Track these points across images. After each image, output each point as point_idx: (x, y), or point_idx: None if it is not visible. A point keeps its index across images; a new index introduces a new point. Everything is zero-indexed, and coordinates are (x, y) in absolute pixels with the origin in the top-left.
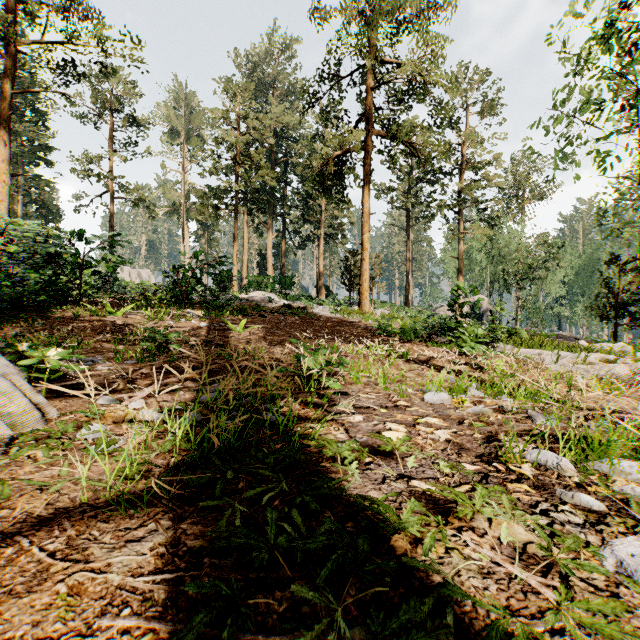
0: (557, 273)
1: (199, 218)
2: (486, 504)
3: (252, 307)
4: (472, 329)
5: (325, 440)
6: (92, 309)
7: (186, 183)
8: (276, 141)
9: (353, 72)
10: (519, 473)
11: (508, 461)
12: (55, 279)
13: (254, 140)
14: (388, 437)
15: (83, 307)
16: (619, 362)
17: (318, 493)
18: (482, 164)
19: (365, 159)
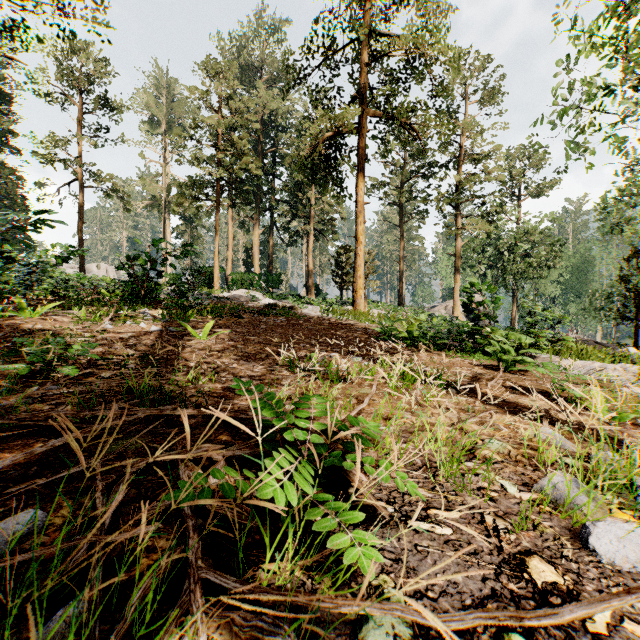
0: (552, 272)
1: (176, 208)
2: None
3: (229, 306)
4: (517, 336)
5: None
6: None
7: (167, 175)
8: (263, 130)
9: (346, 46)
10: None
11: None
12: None
13: (238, 125)
14: None
15: None
16: None
17: None
18: (479, 157)
19: (360, 142)
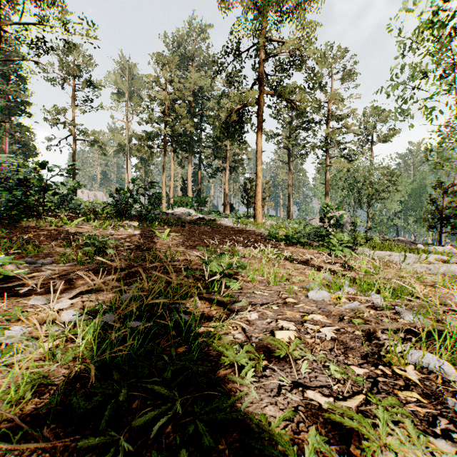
0: (396, 195)
1: (138, 154)
2: (387, 427)
3: (175, 219)
4: (340, 236)
5: (223, 346)
6: (51, 221)
7: (129, 129)
8: (194, 99)
9: (250, 48)
10: (406, 378)
11: (392, 363)
12: (24, 198)
13: (178, 98)
14: (282, 341)
15: (45, 219)
16: (451, 261)
17: (212, 418)
18: (343, 116)
19: (258, 111)
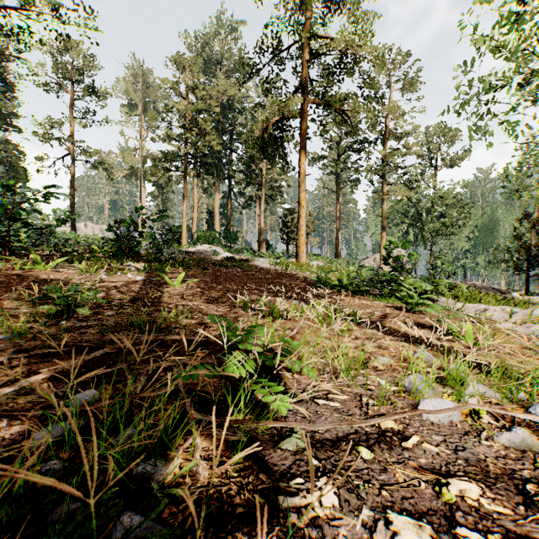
0: (463, 230)
1: (151, 178)
2: None
3: (196, 260)
4: (419, 284)
5: None
6: (17, 263)
7: (143, 149)
8: (222, 112)
9: (291, 46)
10: None
11: None
12: None
13: (202, 109)
14: None
15: (9, 260)
16: None
17: None
18: (402, 135)
19: (302, 125)
